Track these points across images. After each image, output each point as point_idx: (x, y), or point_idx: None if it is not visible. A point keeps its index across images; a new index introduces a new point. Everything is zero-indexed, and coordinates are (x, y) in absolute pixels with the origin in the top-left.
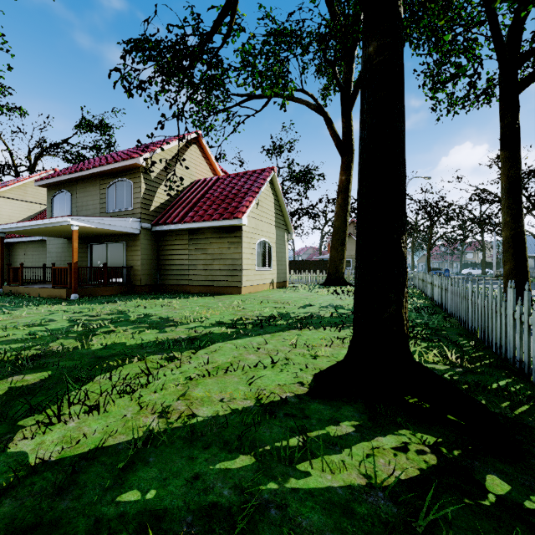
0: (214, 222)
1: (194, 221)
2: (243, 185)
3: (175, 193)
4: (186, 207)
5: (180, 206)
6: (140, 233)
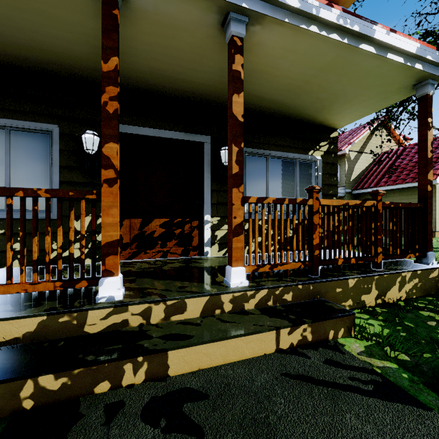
0: (407, 184)
1: (387, 185)
2: (434, 151)
3: (366, 166)
4: (378, 175)
5: (372, 174)
6: (344, 196)
